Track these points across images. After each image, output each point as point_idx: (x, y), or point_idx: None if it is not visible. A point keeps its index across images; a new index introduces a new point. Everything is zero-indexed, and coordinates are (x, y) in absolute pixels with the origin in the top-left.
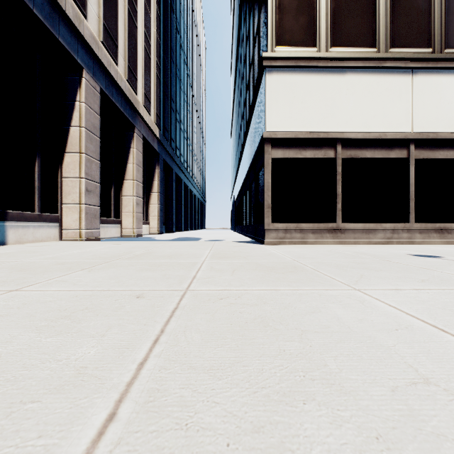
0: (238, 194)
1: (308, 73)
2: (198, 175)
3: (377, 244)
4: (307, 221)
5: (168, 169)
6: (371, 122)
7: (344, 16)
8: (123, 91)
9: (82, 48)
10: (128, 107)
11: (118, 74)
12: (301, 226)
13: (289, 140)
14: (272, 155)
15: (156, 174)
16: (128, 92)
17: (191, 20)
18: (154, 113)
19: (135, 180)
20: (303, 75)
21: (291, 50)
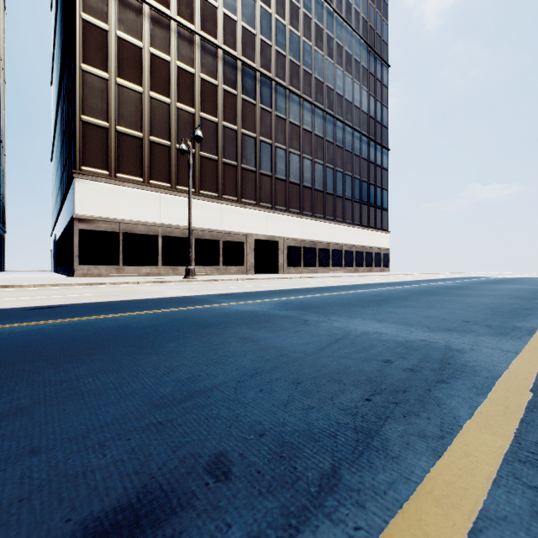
0: (60, 237)
1: (103, 185)
2: None
3: (143, 276)
4: (103, 265)
5: None
6: (139, 216)
7: (125, 159)
8: None
9: None
10: None
11: None
12: (98, 267)
13: (91, 220)
14: (80, 227)
15: None
16: None
17: None
18: None
19: None
20: (100, 186)
21: (93, 170)
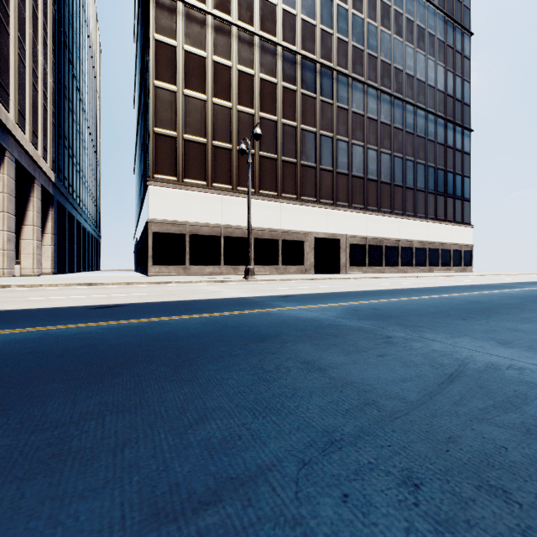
0: (139, 240)
1: (172, 191)
2: (92, 208)
3: (206, 275)
4: (172, 264)
5: (60, 207)
6: (203, 218)
7: (191, 165)
8: (29, 154)
9: (6, 135)
10: (31, 164)
11: (27, 143)
12: (168, 267)
13: (162, 223)
14: (153, 230)
15: (50, 215)
16: (33, 153)
17: (84, 37)
18: (50, 159)
19: (36, 226)
20: (170, 192)
21: (164, 177)
